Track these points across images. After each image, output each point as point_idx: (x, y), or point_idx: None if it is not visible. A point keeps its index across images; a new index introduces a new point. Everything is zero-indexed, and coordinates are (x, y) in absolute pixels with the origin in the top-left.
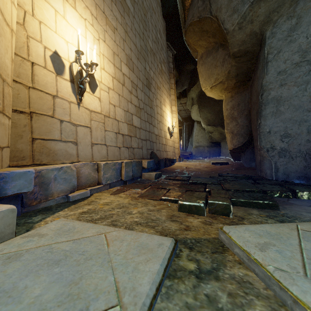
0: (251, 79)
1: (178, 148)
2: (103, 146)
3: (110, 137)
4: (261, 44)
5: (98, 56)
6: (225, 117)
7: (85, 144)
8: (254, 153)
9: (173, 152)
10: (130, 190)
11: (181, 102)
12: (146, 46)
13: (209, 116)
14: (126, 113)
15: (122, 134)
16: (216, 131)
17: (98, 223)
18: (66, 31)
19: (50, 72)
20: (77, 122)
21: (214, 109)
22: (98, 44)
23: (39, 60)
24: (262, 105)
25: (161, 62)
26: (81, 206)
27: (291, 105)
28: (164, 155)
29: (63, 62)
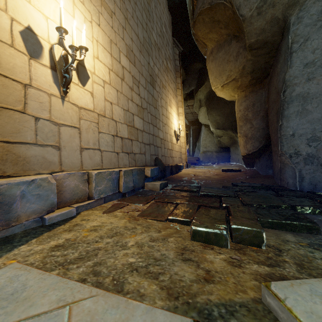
0: (269, 76)
1: (185, 154)
2: (96, 152)
3: (105, 141)
4: (283, 33)
5: (90, 42)
6: (238, 119)
7: (72, 148)
8: (272, 159)
9: (180, 158)
10: (129, 206)
11: (187, 105)
12: (149, 38)
13: (218, 119)
14: (125, 113)
15: (120, 137)
16: (226, 135)
17: (71, 271)
18: (46, 4)
19: (20, 53)
20: (60, 120)
21: (224, 111)
22: (90, 28)
23: (3, 34)
24: (284, 104)
25: (167, 59)
26: (58, 234)
27: (321, 102)
28: (170, 161)
29: (40, 42)
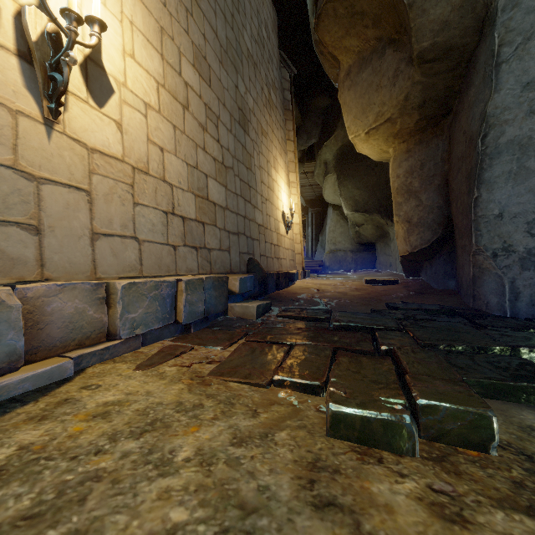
0: (451, 113)
1: (300, 254)
2: (128, 243)
3: (148, 221)
4: (482, 30)
5: (116, 21)
6: (395, 192)
7: (71, 232)
8: (454, 261)
9: (292, 261)
10: (194, 351)
11: (304, 171)
12: (238, 42)
13: (357, 194)
14: (191, 172)
15: (181, 216)
16: (369, 222)
17: None
18: None
19: None
20: (42, 171)
21: (367, 181)
22: None
23: None
24: (483, 159)
25: (269, 86)
26: (6, 432)
27: None
28: (275, 265)
29: None
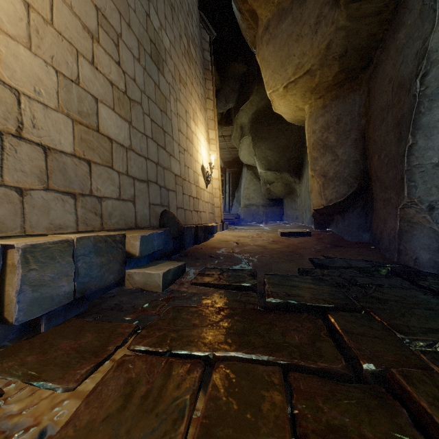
0: (370, 65)
1: (219, 207)
2: None
3: None
4: None
5: None
6: (311, 147)
7: None
8: (368, 215)
9: (211, 214)
10: None
11: (222, 134)
12: None
13: (269, 155)
14: (66, 85)
15: (40, 145)
16: (279, 180)
17: None
18: None
19: None
20: None
21: (278, 143)
22: None
23: None
24: (422, 101)
25: (188, 38)
26: None
27: None
28: (194, 218)
29: None
